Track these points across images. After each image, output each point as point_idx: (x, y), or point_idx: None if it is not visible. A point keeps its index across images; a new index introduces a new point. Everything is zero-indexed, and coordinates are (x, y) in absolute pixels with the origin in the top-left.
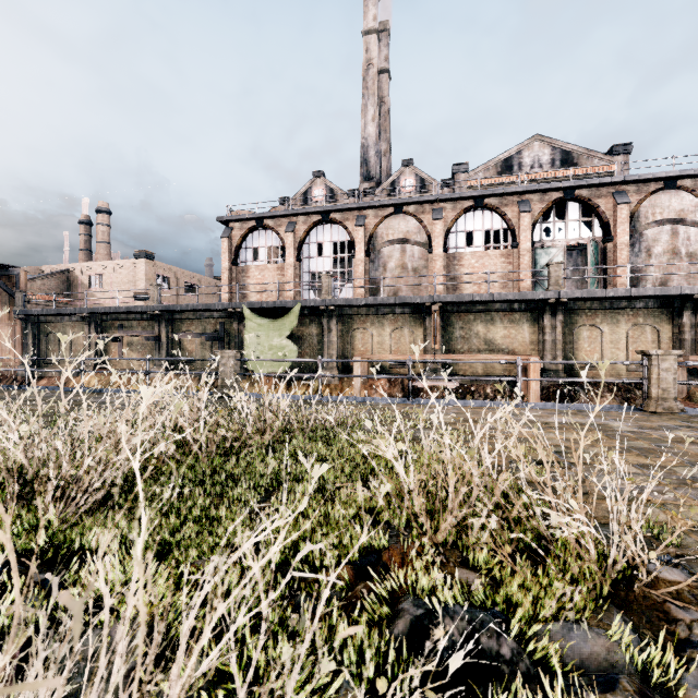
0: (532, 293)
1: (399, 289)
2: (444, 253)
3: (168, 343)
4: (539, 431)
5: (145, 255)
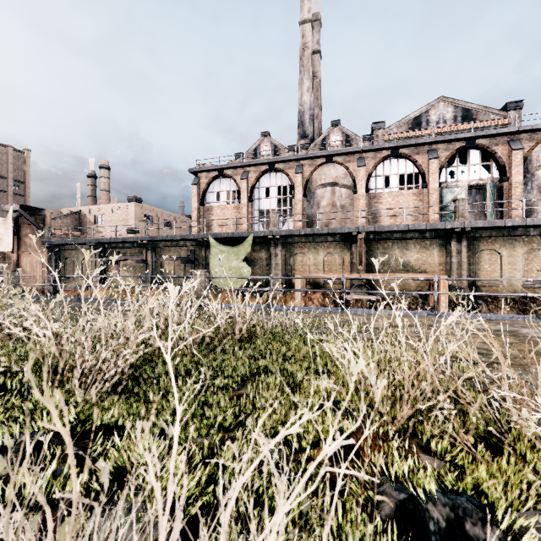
0: (441, 224)
1: (330, 222)
2: (366, 193)
3: (153, 265)
4: (489, 334)
5: (135, 200)
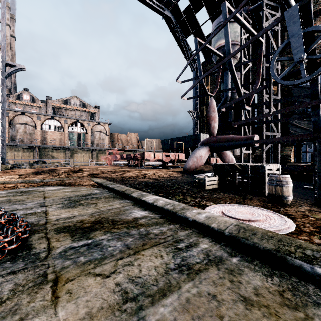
0: (62, 146)
1: (23, 139)
2: (41, 130)
3: None
4: None
5: None
